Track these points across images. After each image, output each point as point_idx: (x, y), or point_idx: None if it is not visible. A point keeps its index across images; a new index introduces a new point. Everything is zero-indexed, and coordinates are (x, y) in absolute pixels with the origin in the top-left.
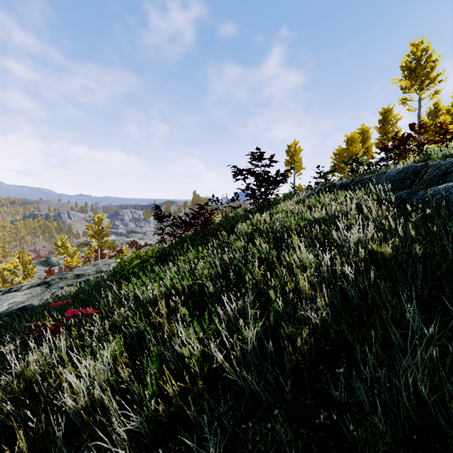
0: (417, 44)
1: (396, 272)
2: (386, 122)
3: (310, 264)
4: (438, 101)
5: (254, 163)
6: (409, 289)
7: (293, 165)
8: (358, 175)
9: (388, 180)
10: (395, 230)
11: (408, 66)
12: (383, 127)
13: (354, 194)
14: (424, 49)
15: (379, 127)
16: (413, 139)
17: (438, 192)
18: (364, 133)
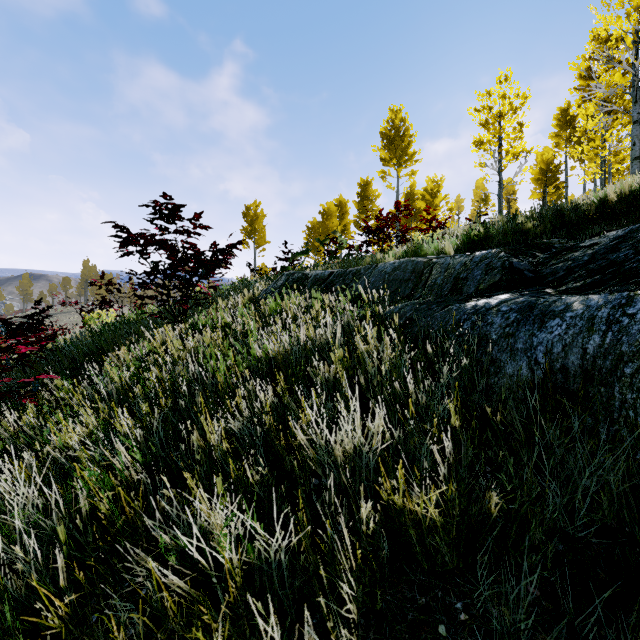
0: (396, 111)
1: (444, 556)
2: (365, 197)
3: (231, 557)
4: (414, 183)
5: (161, 225)
6: (486, 632)
7: (253, 236)
8: (338, 263)
9: (382, 280)
10: (416, 402)
11: (387, 134)
12: (363, 203)
13: (337, 301)
14: (402, 119)
15: (358, 202)
16: (399, 221)
17: (466, 317)
18: (342, 206)
